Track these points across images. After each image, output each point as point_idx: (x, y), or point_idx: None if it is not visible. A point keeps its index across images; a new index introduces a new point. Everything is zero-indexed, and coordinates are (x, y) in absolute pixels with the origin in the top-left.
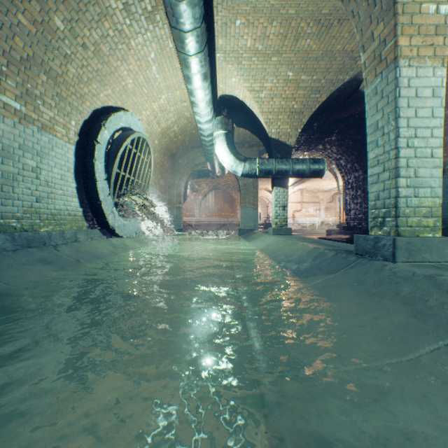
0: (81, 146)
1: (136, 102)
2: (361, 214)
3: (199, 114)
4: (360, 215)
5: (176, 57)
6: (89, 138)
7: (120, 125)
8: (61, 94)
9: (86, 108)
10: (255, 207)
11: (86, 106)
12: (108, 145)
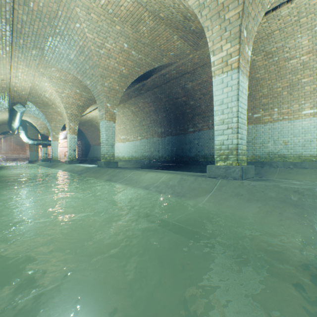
0: None
1: None
2: (81, 155)
3: (15, 126)
4: (81, 155)
5: (8, 113)
6: None
7: None
8: None
9: None
10: (38, 151)
11: None
12: None
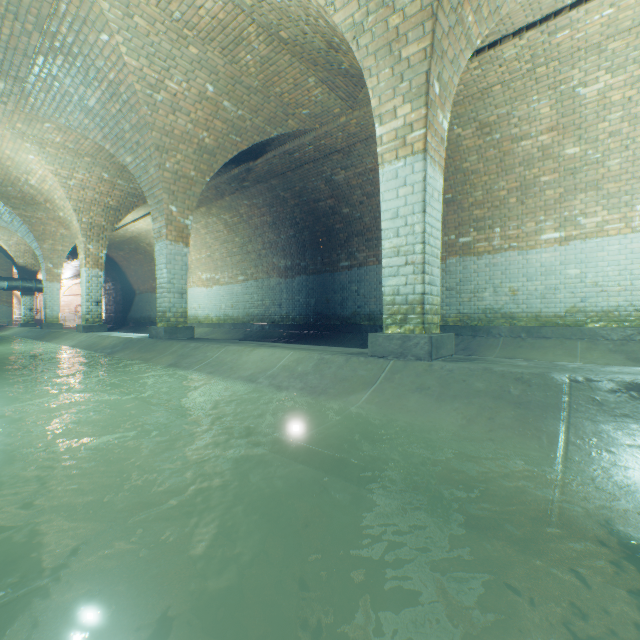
0: None
1: None
2: (113, 313)
3: None
4: (113, 314)
5: None
6: None
7: None
8: None
9: None
10: (11, 305)
11: None
12: None
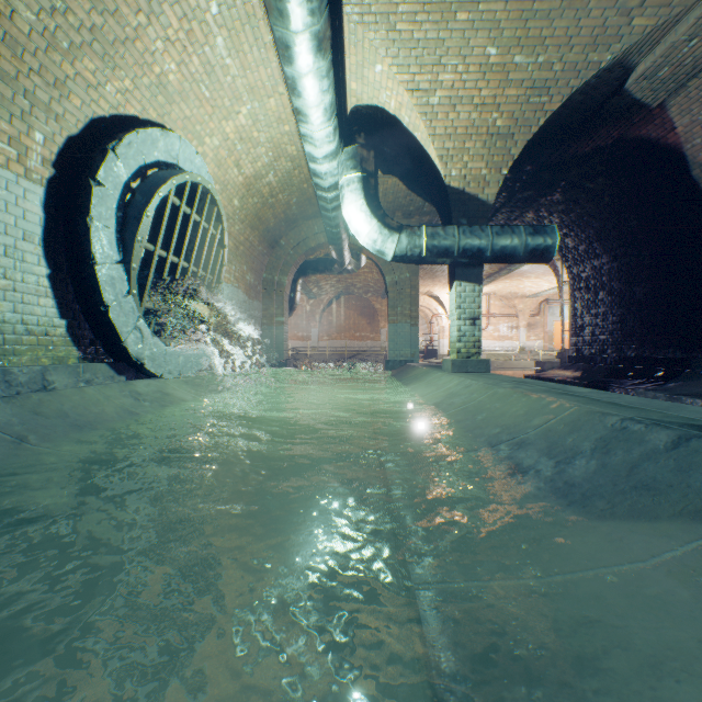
0: (62, 190)
1: (190, 116)
2: (605, 334)
3: (311, 139)
4: (604, 335)
5: (262, 15)
6: (81, 175)
7: (154, 156)
8: (1, 65)
9: (72, 111)
10: (414, 322)
11: (71, 105)
12: (124, 192)
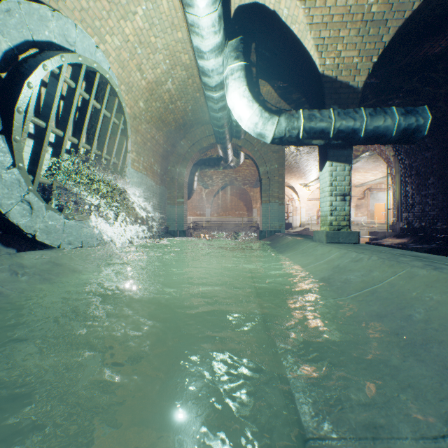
0: None
1: (87, 8)
2: (436, 210)
3: (197, 28)
4: (434, 211)
5: None
6: None
7: (45, 36)
8: None
9: None
10: (281, 202)
11: None
12: (4, 61)
